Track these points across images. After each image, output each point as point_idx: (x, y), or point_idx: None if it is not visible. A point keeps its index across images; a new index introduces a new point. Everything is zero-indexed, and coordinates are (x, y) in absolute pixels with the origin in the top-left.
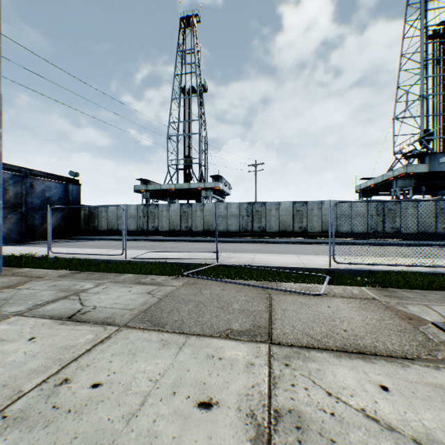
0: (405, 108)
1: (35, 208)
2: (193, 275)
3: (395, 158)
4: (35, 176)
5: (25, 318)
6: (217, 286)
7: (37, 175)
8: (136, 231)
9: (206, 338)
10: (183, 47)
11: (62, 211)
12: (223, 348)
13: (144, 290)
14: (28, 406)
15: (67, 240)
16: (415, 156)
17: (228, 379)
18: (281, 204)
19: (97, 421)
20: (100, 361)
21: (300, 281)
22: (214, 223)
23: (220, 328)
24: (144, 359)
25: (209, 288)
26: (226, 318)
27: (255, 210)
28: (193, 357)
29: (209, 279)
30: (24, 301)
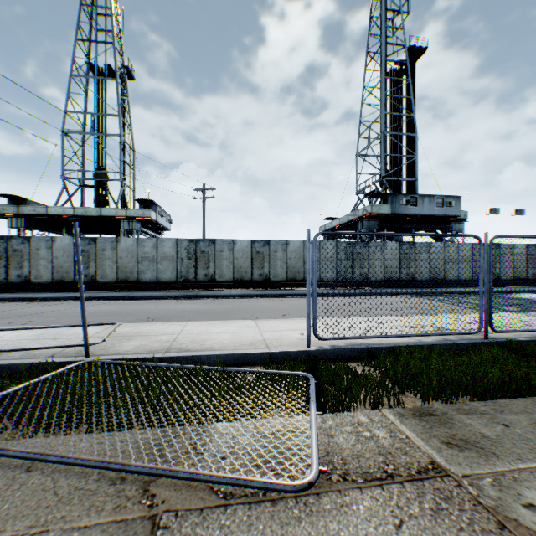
0: (368, 145)
1: None
2: None
3: (358, 198)
4: None
5: None
6: None
7: None
8: None
9: None
10: (93, 2)
11: None
12: None
13: None
14: None
15: None
16: (379, 196)
17: None
18: (237, 243)
19: None
20: None
21: (259, 395)
22: (136, 269)
23: None
24: None
25: None
26: None
27: (200, 250)
28: None
29: None
30: None
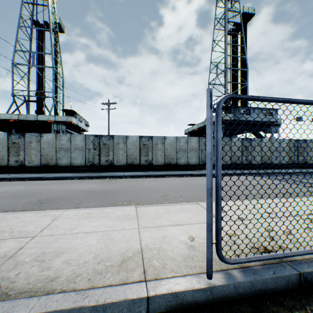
0: (216, 76)
1: None
2: None
3: None
4: None
5: None
6: None
7: None
8: None
9: None
10: None
11: None
12: None
13: None
14: None
15: None
16: (225, 108)
17: None
18: (129, 138)
19: None
20: None
21: None
22: (55, 156)
23: None
24: None
25: None
26: None
27: (102, 143)
28: None
29: None
30: None
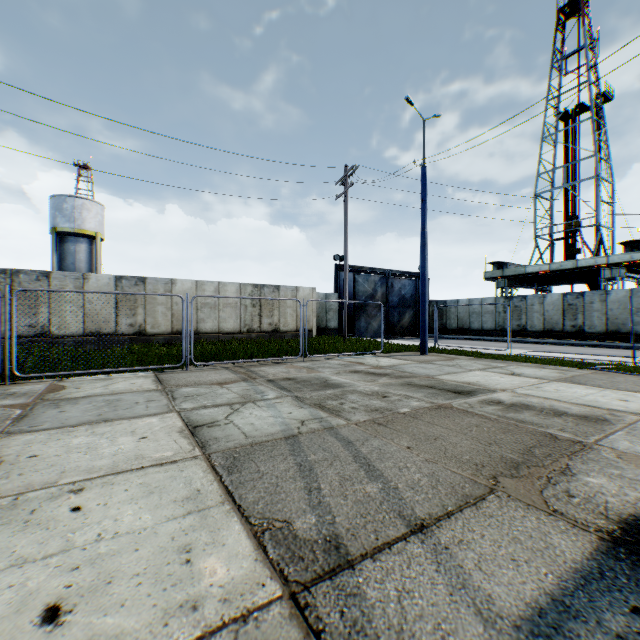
0: None
1: (394, 306)
2: (600, 369)
3: None
4: (393, 276)
5: (483, 371)
6: (632, 377)
7: (395, 275)
8: (493, 330)
9: (620, 391)
10: (561, 51)
11: (413, 308)
12: (635, 394)
13: (552, 371)
14: (529, 388)
15: (418, 337)
16: None
17: (637, 399)
18: None
19: (565, 394)
20: (550, 386)
21: None
22: (627, 321)
23: (632, 390)
24: (577, 389)
25: (621, 377)
26: (639, 388)
27: None
28: (611, 393)
29: (621, 372)
30: (469, 366)
